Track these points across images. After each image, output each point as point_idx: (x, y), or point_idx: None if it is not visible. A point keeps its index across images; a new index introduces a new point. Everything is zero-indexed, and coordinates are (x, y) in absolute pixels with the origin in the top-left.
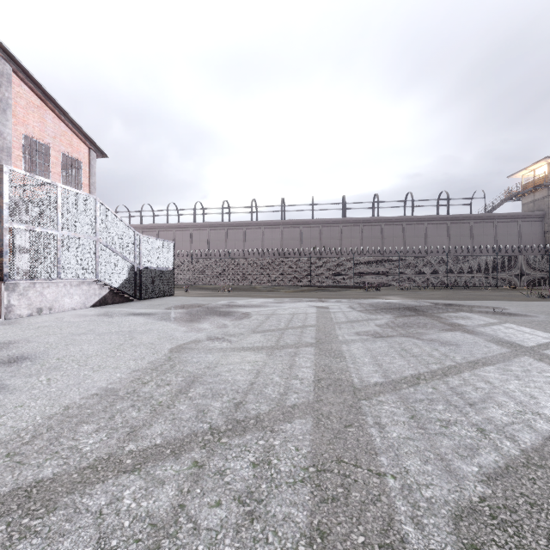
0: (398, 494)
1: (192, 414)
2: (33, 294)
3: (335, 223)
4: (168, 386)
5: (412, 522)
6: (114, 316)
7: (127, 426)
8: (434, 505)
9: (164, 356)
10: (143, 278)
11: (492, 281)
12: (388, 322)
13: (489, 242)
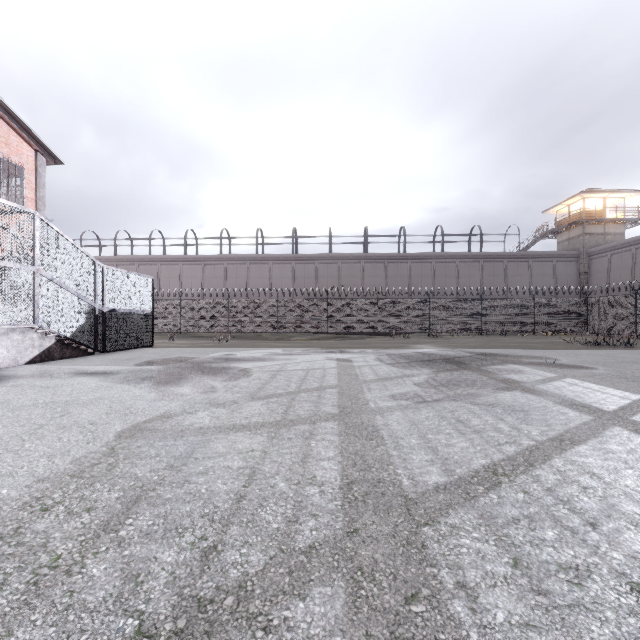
0: None
1: (110, 589)
2: None
3: (356, 258)
4: (88, 513)
5: None
6: (54, 378)
7: None
8: None
9: (104, 446)
10: (108, 324)
11: (529, 326)
12: (428, 379)
13: (524, 284)
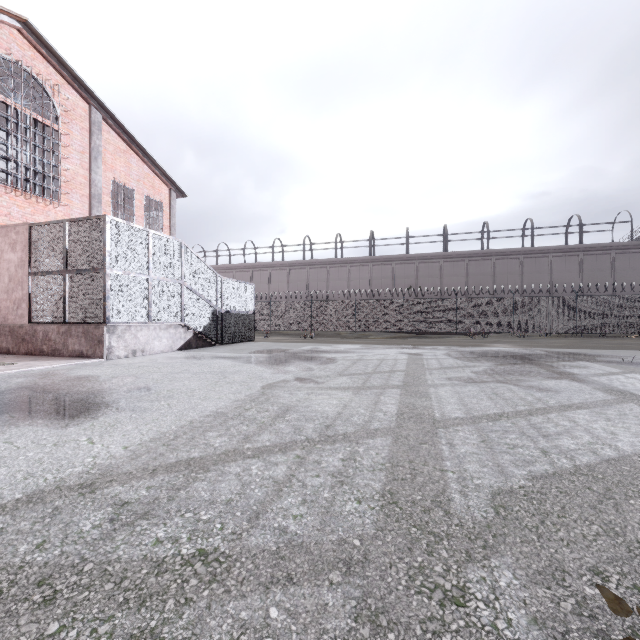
0: (453, 480)
1: (290, 430)
2: (128, 336)
3: (434, 258)
4: (267, 412)
5: (460, 493)
6: (202, 359)
7: (242, 435)
8: (480, 487)
9: (258, 391)
10: (224, 322)
11: (639, 327)
12: (486, 369)
13: (637, 278)
